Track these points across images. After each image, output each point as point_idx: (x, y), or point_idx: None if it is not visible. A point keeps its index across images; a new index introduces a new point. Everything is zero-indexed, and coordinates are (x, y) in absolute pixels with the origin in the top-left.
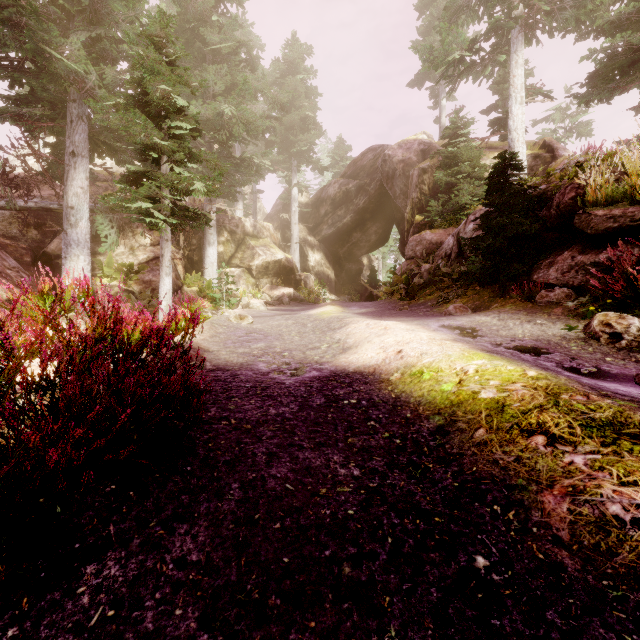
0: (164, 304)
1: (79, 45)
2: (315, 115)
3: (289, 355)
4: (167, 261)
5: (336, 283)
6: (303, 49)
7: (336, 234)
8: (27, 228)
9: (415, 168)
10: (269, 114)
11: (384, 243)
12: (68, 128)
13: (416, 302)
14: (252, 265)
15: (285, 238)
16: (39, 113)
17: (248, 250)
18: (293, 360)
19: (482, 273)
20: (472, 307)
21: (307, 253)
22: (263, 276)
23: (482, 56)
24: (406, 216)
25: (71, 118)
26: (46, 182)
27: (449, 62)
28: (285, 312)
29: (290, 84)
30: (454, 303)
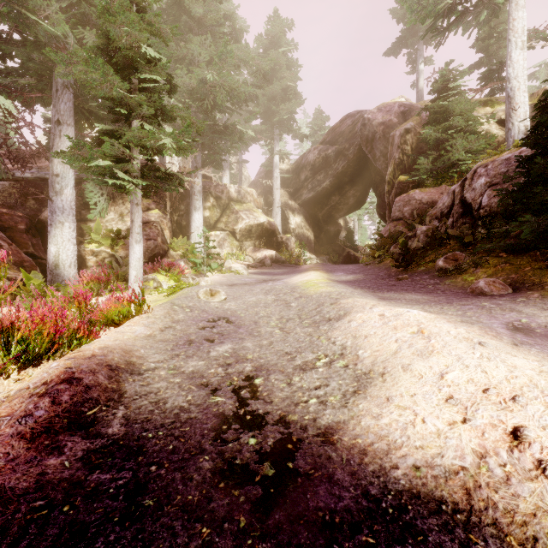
0: (134, 274)
1: (55, 6)
2: (296, 85)
3: (264, 386)
4: (137, 227)
5: (315, 244)
6: (284, 24)
7: (315, 198)
8: (25, 197)
9: (397, 129)
10: (252, 82)
11: (361, 205)
12: (54, 97)
13: (415, 269)
14: (236, 229)
15: (268, 203)
16: (24, 82)
17: (232, 214)
18: (270, 406)
19: (528, 237)
20: (507, 282)
21: (288, 216)
22: (246, 239)
23: (476, 2)
24: (387, 177)
25: (56, 87)
26: (41, 153)
27: (438, 13)
28: (266, 276)
29: (272, 56)
30: (473, 274)
